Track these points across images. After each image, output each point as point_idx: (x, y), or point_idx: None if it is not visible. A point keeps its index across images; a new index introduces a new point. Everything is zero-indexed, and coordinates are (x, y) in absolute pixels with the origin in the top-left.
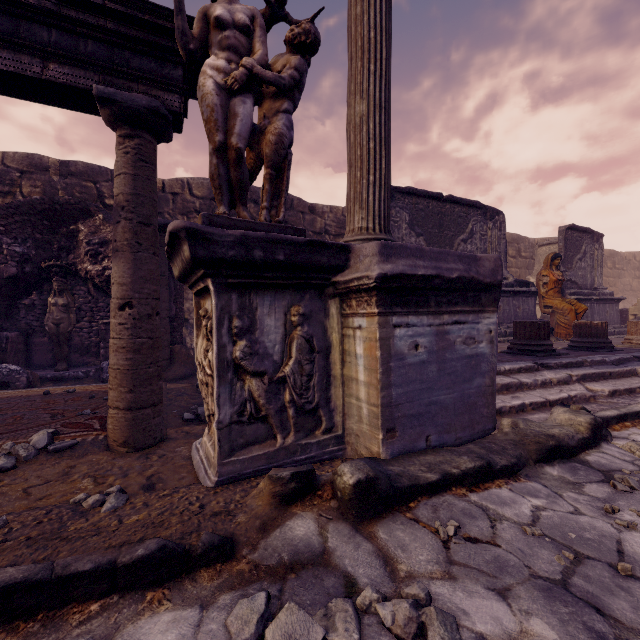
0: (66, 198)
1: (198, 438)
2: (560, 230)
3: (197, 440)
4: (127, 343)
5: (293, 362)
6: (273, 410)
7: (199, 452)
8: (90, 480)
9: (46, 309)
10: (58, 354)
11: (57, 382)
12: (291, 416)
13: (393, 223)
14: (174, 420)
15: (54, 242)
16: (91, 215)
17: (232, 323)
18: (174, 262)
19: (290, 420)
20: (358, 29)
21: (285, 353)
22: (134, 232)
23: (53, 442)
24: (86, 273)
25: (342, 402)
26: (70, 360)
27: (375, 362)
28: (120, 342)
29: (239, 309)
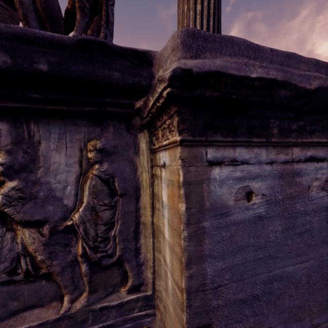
0: None
1: None
2: None
3: None
4: None
5: (83, 208)
6: (58, 266)
7: None
8: None
9: None
10: None
11: None
12: (83, 273)
13: None
14: None
15: None
16: None
17: None
18: None
19: (83, 277)
20: None
21: (78, 196)
22: None
23: None
24: None
25: (152, 255)
26: None
27: (177, 220)
28: None
29: (14, 142)
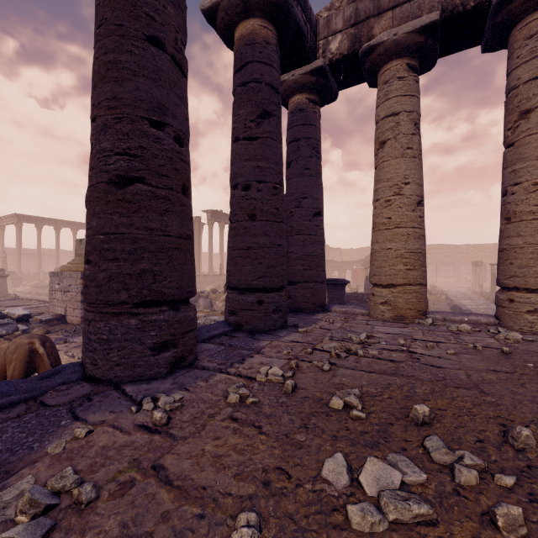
0: None
1: None
2: None
3: None
4: None
5: None
6: None
7: None
8: None
9: None
10: None
11: None
12: None
13: (22, 259)
14: None
15: None
16: None
17: None
18: None
19: None
20: (0, 254)
21: None
22: None
23: None
24: None
25: None
26: None
27: None
28: None
29: None
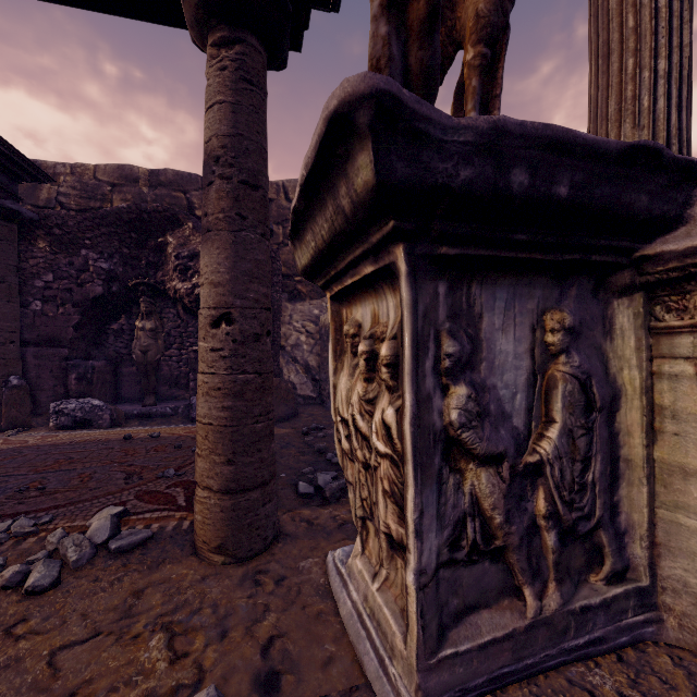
0: (154, 205)
1: (330, 538)
2: None
3: (334, 551)
4: (223, 381)
5: (558, 432)
6: (516, 535)
7: (347, 588)
8: (163, 640)
9: (135, 335)
10: (146, 386)
11: (143, 420)
12: (551, 548)
13: None
14: (285, 493)
15: (142, 258)
16: (180, 224)
17: (440, 346)
18: (305, 234)
19: (547, 555)
20: None
21: (534, 411)
22: (234, 198)
23: (119, 531)
24: (175, 292)
25: (647, 517)
26: (159, 393)
27: None
28: (213, 380)
29: (448, 317)
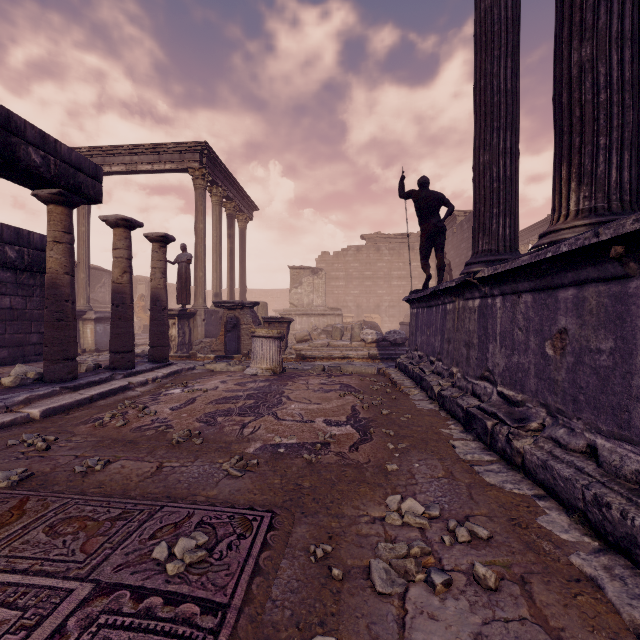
0: None
1: None
2: (147, 282)
3: None
4: None
5: None
6: None
7: None
8: None
9: None
10: None
11: None
12: None
13: None
14: None
15: None
16: None
17: None
18: None
19: None
20: (82, 257)
21: None
22: None
23: None
24: None
25: (83, 342)
26: None
27: (94, 333)
28: None
29: None
